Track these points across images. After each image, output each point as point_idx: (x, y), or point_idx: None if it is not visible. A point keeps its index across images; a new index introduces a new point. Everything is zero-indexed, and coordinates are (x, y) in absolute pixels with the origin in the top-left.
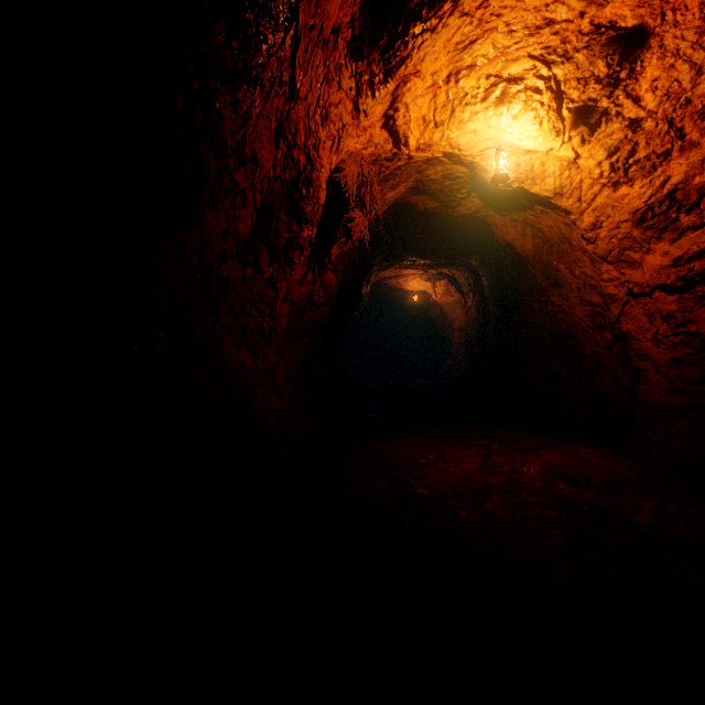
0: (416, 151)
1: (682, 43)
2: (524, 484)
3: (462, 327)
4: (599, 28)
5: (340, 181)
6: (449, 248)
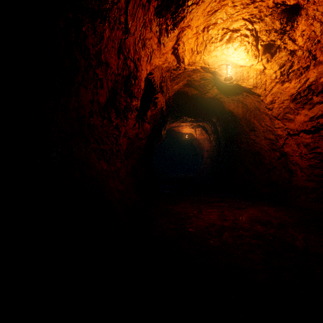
0: (188, 65)
1: (317, 12)
2: (240, 225)
3: (208, 150)
4: (277, 4)
5: (151, 79)
6: (203, 113)
